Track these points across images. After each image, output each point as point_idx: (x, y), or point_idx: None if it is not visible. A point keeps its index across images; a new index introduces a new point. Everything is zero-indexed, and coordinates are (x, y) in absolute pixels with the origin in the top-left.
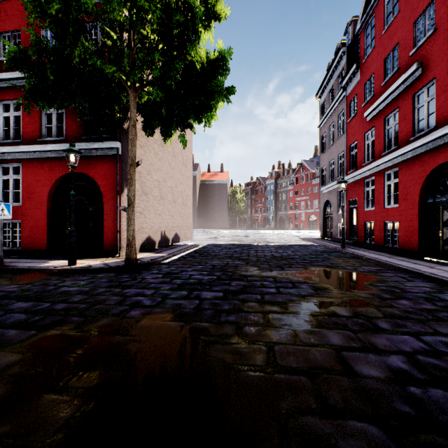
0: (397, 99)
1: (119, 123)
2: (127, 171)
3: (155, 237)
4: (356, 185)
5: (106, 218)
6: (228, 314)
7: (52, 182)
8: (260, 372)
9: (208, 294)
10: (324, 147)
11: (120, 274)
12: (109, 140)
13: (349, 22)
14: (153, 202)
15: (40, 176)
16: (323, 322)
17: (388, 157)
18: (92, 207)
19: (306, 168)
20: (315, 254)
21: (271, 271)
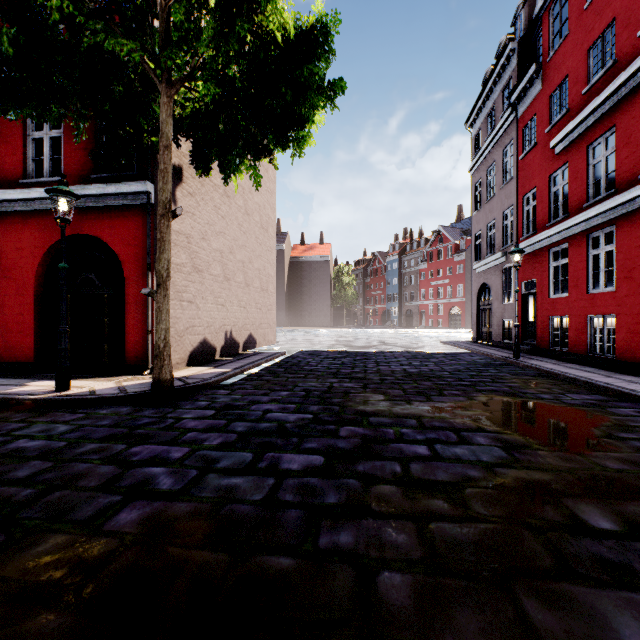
0: (613, 113)
1: (151, 152)
2: None
3: (215, 341)
4: (535, 257)
5: (130, 309)
6: (337, 524)
7: (43, 250)
8: None
9: (295, 459)
10: (478, 202)
11: (139, 409)
12: (135, 180)
13: (521, 3)
14: (212, 285)
15: (23, 240)
16: (567, 555)
17: (597, 210)
18: (107, 292)
19: (446, 237)
20: (475, 369)
21: (411, 404)
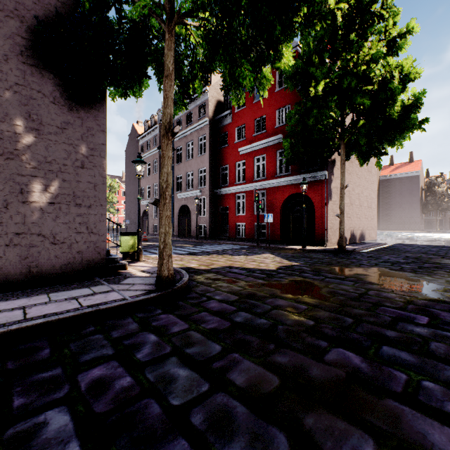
0: None
1: (325, 158)
2: (330, 189)
3: (346, 235)
4: None
5: (317, 221)
6: (422, 272)
7: (283, 200)
8: (438, 283)
9: (406, 266)
10: None
11: (337, 254)
12: (318, 170)
13: None
14: (345, 208)
15: (276, 197)
16: None
17: None
18: (306, 214)
19: None
20: None
21: None
